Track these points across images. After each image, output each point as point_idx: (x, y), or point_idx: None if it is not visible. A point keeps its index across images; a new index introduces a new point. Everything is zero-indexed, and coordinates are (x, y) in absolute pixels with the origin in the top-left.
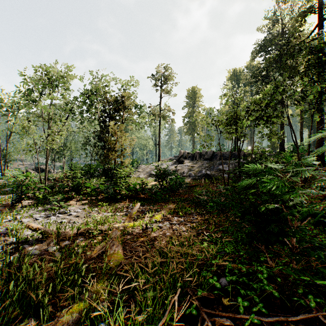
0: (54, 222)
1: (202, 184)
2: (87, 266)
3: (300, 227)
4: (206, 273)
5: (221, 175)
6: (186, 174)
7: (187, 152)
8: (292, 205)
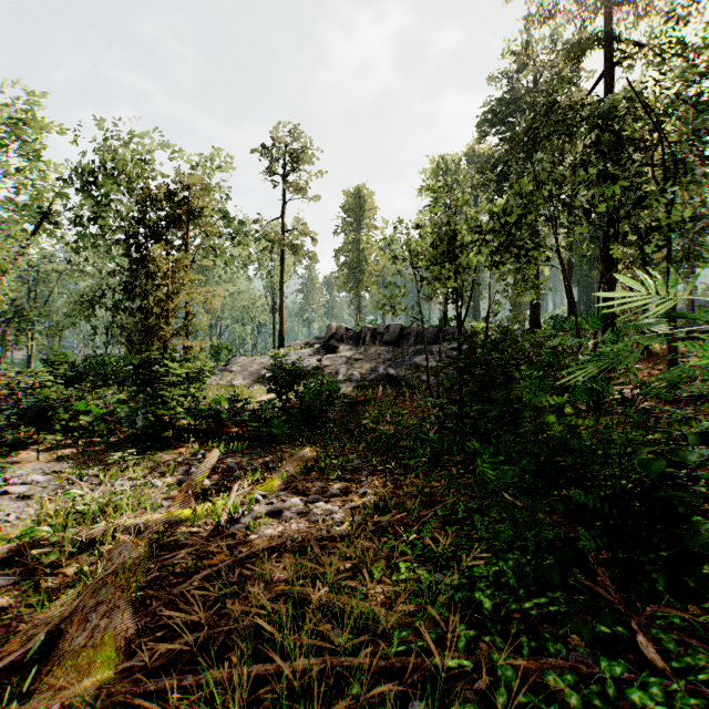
0: None
1: (380, 397)
2: None
3: None
4: None
5: (420, 377)
6: (342, 376)
7: (344, 326)
8: None
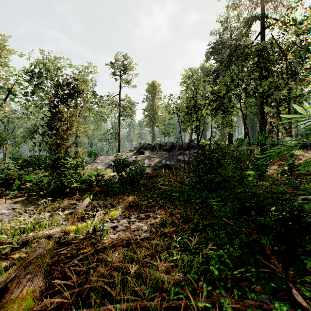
0: None
1: (163, 174)
2: None
3: None
4: None
5: (180, 165)
6: (146, 164)
7: (147, 142)
8: None
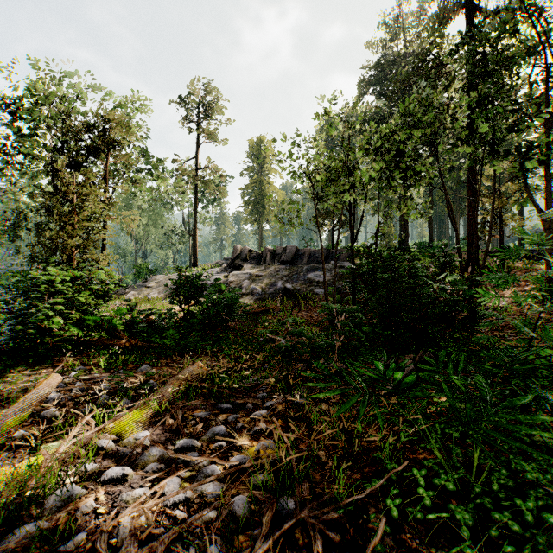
0: None
1: (279, 308)
2: None
3: None
4: None
5: (313, 290)
6: (245, 290)
7: (248, 248)
8: None
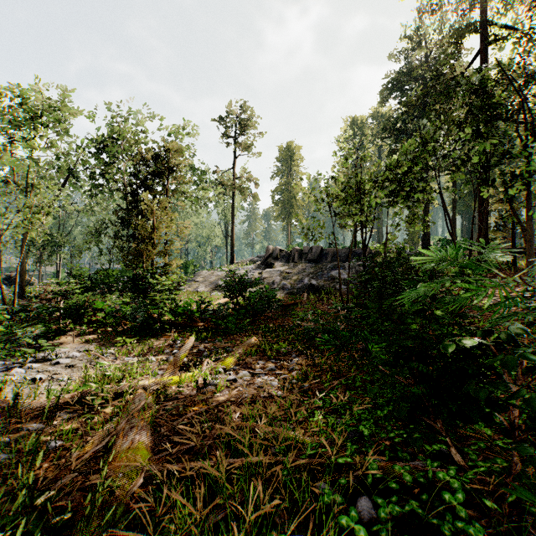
0: (19, 380)
1: (305, 301)
2: (51, 496)
3: (530, 387)
4: (329, 495)
5: (335, 286)
6: (277, 285)
7: (279, 248)
8: (506, 337)
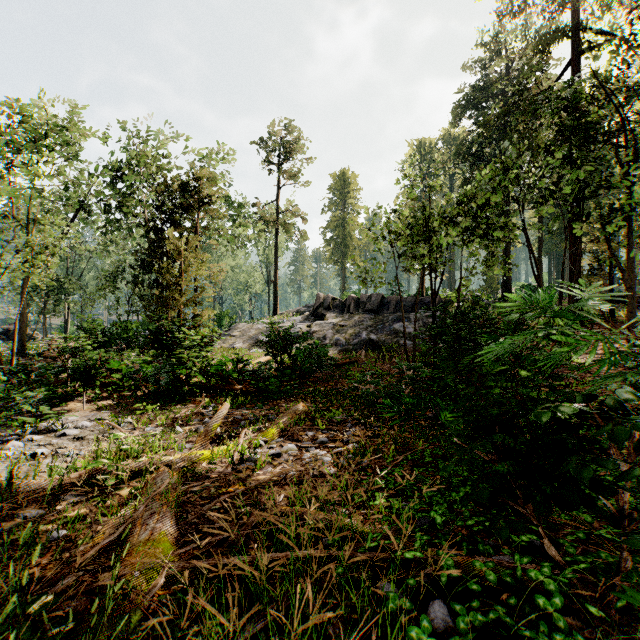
0: (16, 455)
1: (363, 359)
2: (48, 602)
3: None
4: (395, 600)
5: (399, 342)
6: (329, 341)
7: (331, 296)
8: (613, 403)
